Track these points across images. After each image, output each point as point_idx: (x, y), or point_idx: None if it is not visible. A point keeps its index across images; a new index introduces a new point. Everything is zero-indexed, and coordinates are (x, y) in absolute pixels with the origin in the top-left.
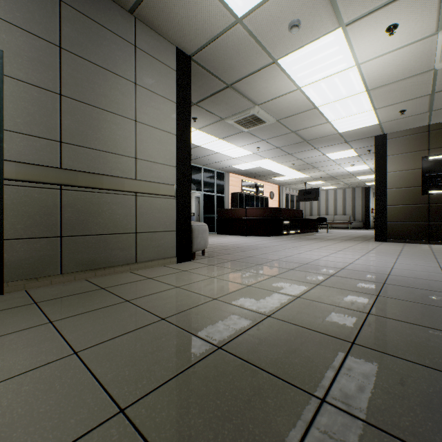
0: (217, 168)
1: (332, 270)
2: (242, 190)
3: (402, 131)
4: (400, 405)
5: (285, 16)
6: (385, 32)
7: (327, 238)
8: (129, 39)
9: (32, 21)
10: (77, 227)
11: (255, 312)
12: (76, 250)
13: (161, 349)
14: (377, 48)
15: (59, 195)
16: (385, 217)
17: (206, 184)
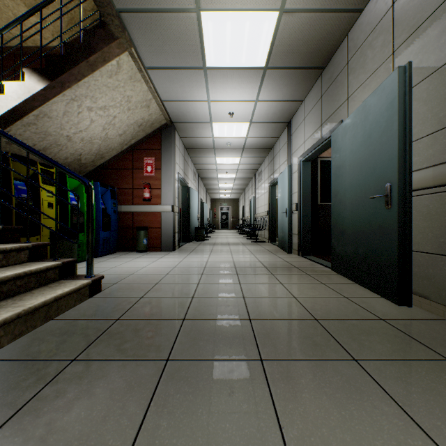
0: None
1: None
2: None
3: None
4: (5, 381)
5: None
6: None
7: None
8: None
9: None
10: None
11: None
12: None
13: (209, 339)
14: None
15: None
16: None
17: None
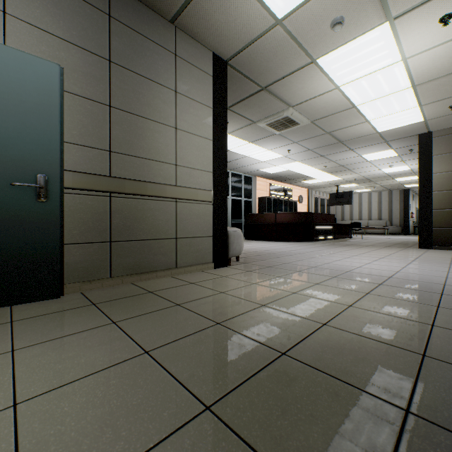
0: (245, 172)
1: (379, 278)
2: (270, 194)
3: (451, 128)
4: None
5: (328, 14)
6: (438, 22)
7: (363, 244)
8: (170, 48)
9: (85, 38)
10: (124, 233)
11: (309, 320)
12: (123, 254)
13: (226, 352)
14: (427, 41)
15: (108, 202)
16: (431, 222)
17: (234, 189)
